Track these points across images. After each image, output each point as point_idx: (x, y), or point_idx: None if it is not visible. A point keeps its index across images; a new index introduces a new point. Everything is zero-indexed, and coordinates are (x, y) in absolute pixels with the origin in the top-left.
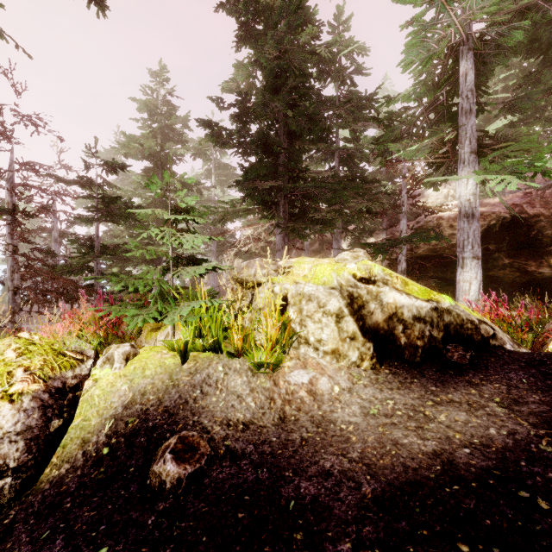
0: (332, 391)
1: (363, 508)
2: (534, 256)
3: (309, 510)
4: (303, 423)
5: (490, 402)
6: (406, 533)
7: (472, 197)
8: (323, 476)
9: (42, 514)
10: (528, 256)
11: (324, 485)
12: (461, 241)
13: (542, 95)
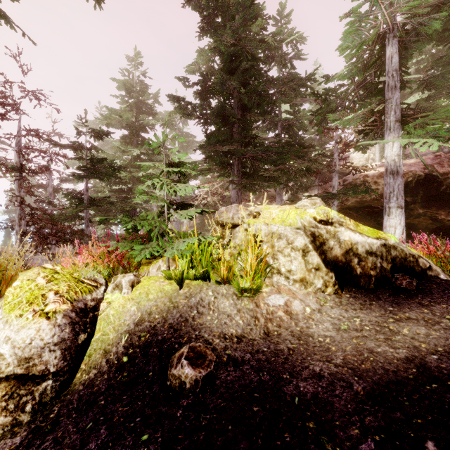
0: (304, 311)
1: (359, 402)
2: (443, 207)
3: (312, 404)
4: (285, 337)
5: (442, 319)
6: (403, 422)
7: (396, 157)
8: (316, 378)
9: (82, 409)
10: (438, 207)
11: (319, 384)
12: (388, 194)
13: None
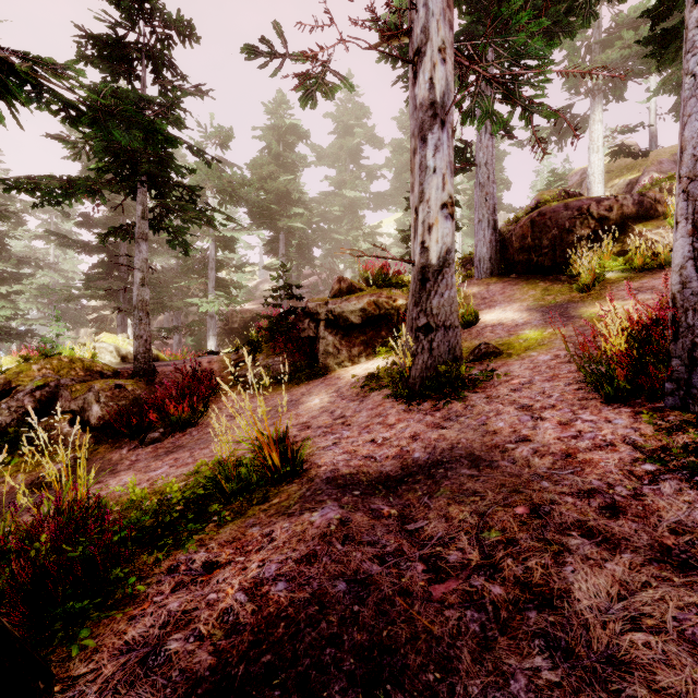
0: None
1: None
2: None
3: None
4: None
5: None
6: None
7: (213, 308)
8: None
9: None
10: None
11: None
12: (209, 328)
13: (273, 253)
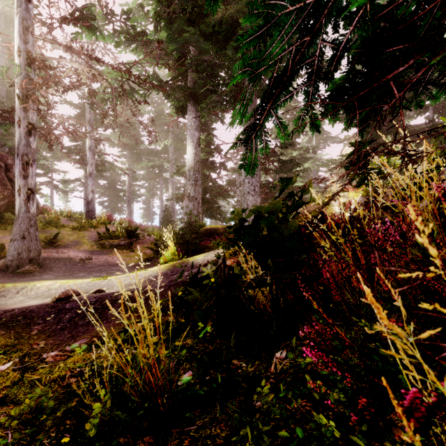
0: None
1: None
2: None
3: None
4: None
5: None
6: None
7: None
8: None
9: None
10: None
11: None
12: None
13: None
